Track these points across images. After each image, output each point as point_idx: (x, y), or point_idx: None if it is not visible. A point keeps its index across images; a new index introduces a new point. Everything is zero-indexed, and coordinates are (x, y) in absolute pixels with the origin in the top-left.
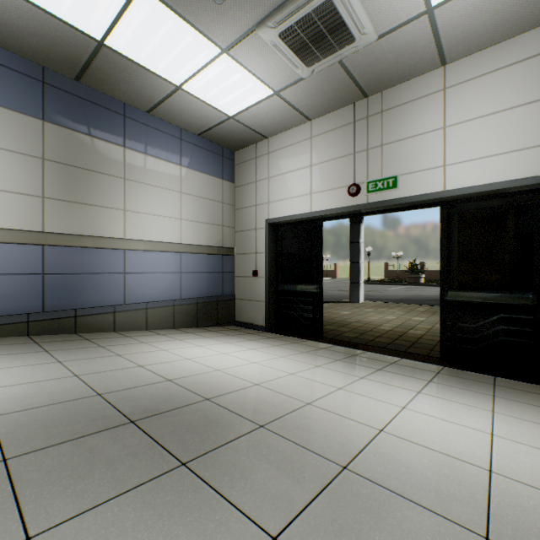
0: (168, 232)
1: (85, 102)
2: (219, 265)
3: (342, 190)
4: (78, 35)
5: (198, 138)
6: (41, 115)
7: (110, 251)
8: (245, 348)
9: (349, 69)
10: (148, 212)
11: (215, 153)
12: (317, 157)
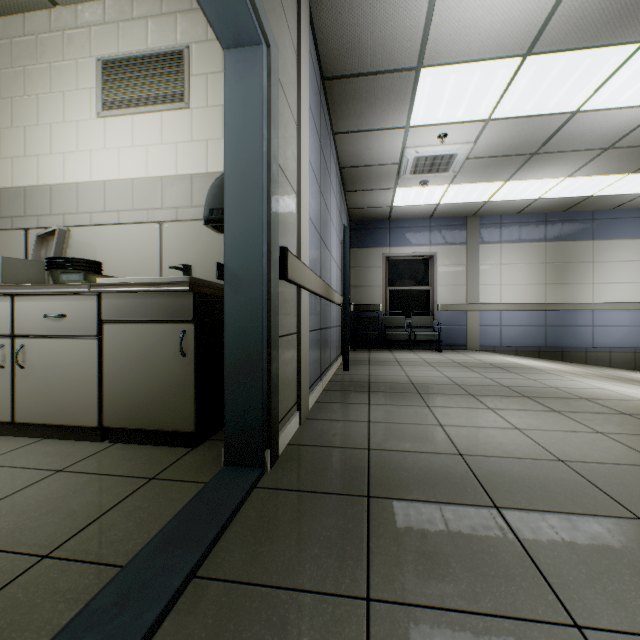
0: (628, 294)
1: (566, 222)
2: None
3: None
4: (576, 198)
5: None
6: (544, 239)
7: (582, 311)
8: None
9: None
10: (610, 281)
11: None
12: None
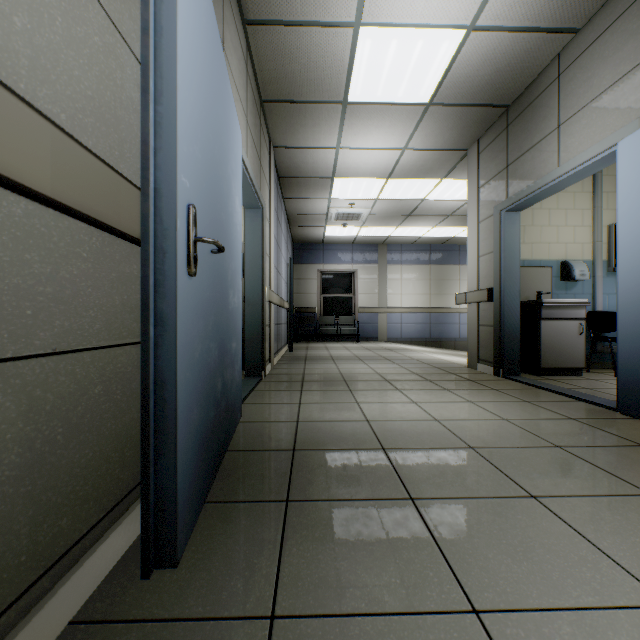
0: None
1: (443, 251)
2: None
3: None
4: (445, 237)
5: None
6: (429, 263)
7: (453, 313)
8: None
9: None
10: None
11: None
12: None
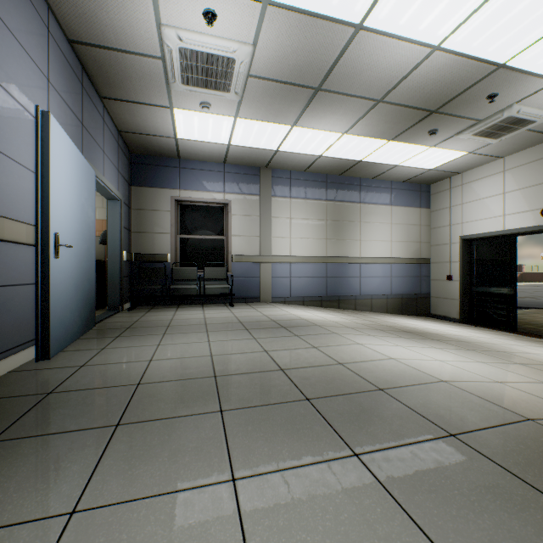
0: (383, 251)
1: (342, 185)
2: (417, 271)
3: (535, 212)
4: (350, 161)
5: (402, 184)
6: (325, 198)
7: (353, 264)
8: (445, 326)
9: (536, 130)
10: (371, 239)
11: (414, 190)
12: (509, 186)
